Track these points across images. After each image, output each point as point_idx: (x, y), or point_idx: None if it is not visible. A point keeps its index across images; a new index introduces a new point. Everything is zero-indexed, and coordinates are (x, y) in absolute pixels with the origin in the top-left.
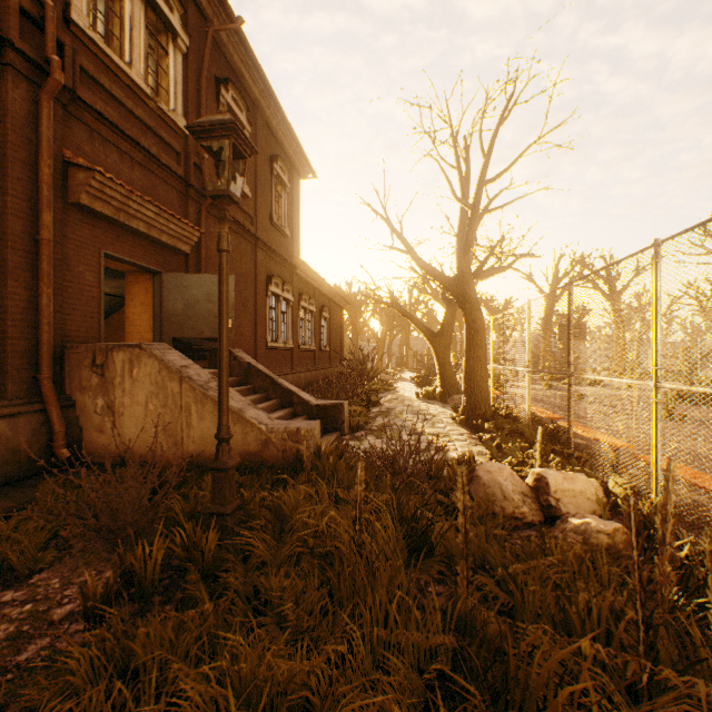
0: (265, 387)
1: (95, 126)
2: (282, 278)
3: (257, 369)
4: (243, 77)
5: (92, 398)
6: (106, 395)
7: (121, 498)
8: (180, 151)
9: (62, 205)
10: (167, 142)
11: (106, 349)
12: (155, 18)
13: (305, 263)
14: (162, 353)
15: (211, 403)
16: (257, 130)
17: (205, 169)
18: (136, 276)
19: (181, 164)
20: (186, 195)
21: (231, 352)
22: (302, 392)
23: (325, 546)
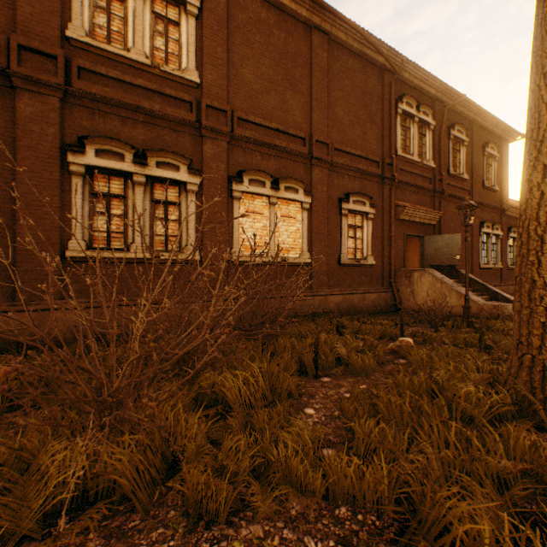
0: (479, 289)
1: (402, 187)
2: (491, 222)
3: (474, 280)
4: (462, 114)
5: (405, 289)
6: (410, 288)
7: (432, 314)
8: (431, 177)
9: (394, 221)
10: (425, 177)
11: (410, 271)
12: (420, 124)
13: (512, 206)
14: (432, 272)
15: (454, 292)
16: (472, 136)
17: (442, 180)
18: (410, 238)
19: (431, 183)
20: (433, 196)
21: (459, 271)
22: (503, 293)
23: (503, 328)
